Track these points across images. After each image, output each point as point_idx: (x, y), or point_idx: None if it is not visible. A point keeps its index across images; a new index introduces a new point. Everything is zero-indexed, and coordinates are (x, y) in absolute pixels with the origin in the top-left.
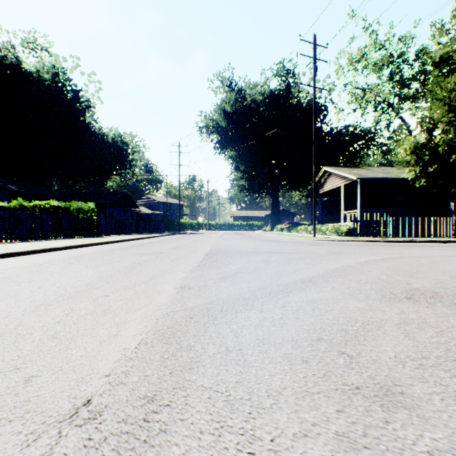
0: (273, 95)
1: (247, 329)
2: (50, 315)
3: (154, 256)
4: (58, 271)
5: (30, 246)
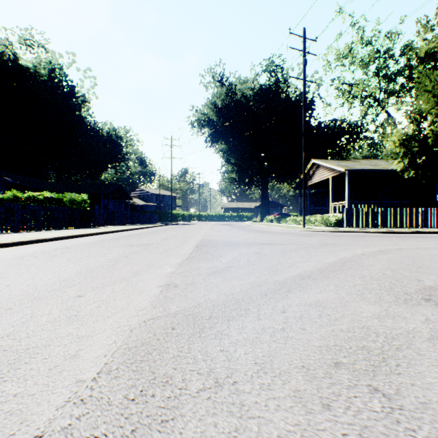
0: (263, 90)
1: (242, 347)
2: (2, 325)
3: (142, 248)
4: (37, 265)
5: (18, 238)
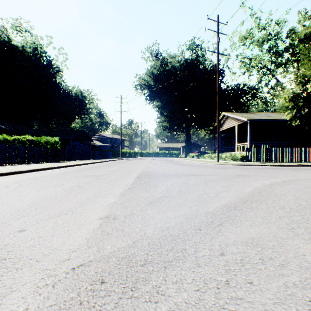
0: (187, 63)
1: None
2: None
3: (94, 179)
4: (1, 195)
5: (1, 170)
